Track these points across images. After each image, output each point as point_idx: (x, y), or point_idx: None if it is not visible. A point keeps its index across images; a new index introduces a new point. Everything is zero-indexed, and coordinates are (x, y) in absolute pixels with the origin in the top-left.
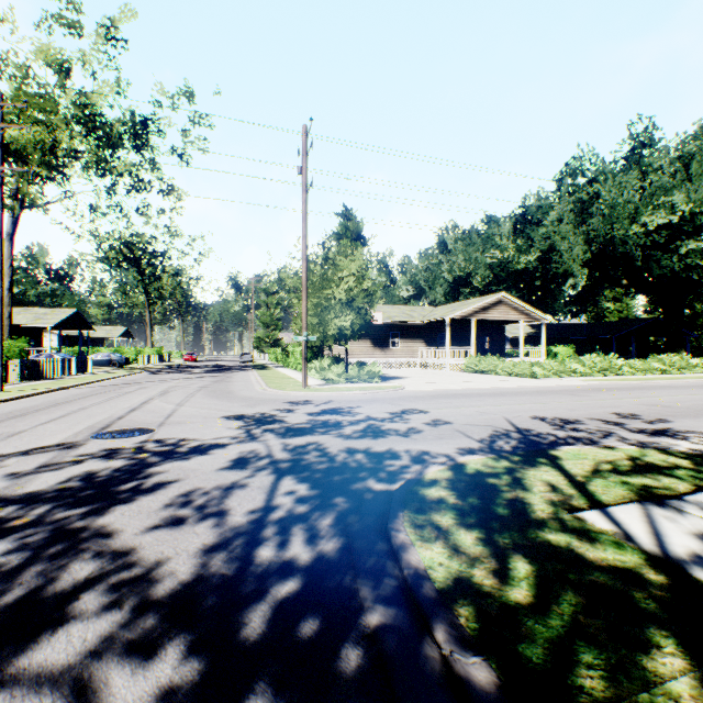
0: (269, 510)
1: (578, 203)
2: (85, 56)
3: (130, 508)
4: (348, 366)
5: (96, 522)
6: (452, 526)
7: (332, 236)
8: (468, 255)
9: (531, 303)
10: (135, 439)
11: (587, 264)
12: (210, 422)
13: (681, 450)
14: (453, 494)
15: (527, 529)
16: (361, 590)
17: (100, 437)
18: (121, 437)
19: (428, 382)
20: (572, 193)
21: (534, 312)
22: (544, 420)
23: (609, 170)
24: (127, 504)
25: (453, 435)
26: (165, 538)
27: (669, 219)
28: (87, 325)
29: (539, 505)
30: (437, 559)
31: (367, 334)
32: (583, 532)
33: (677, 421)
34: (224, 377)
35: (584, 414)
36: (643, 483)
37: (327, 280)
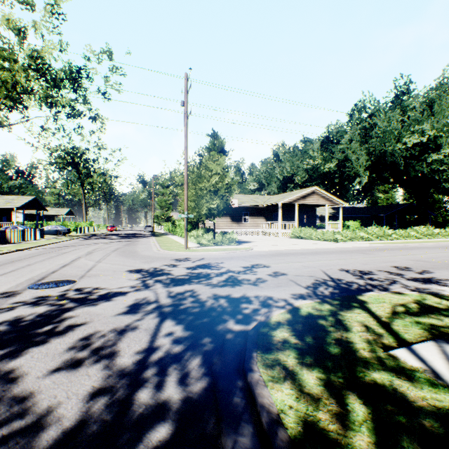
0: (151, 350)
1: (362, 130)
2: (36, 24)
3: (40, 350)
4: (215, 234)
5: (7, 365)
6: (296, 366)
7: (205, 150)
8: (292, 163)
9: (332, 194)
10: (60, 289)
11: (368, 168)
12: (117, 275)
13: (448, 295)
14: (293, 335)
15: (356, 368)
16: (223, 436)
17: (34, 287)
18: (50, 287)
19: (268, 245)
20: (359, 123)
21: (335, 199)
22: (348, 271)
23: (382, 109)
24: (39, 347)
25: (287, 283)
26: (61, 381)
27: (420, 140)
28: (42, 207)
29: (360, 344)
30: (287, 402)
31: (228, 213)
32: (400, 370)
33: (436, 272)
34: (133, 241)
35: (374, 267)
36: (431, 323)
37: (201, 177)
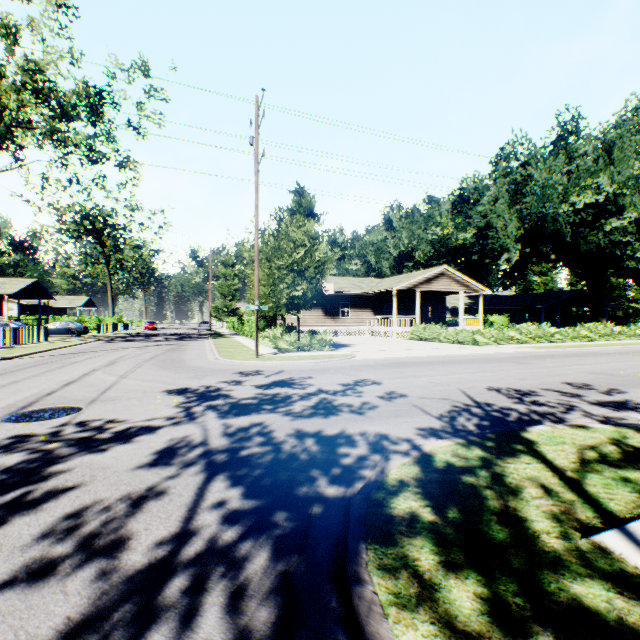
0: (185, 538)
1: (512, 185)
2: (34, 22)
3: None
4: (300, 334)
5: None
6: (436, 570)
7: (286, 212)
8: (411, 232)
9: (467, 276)
10: (53, 422)
11: (519, 240)
12: (148, 398)
13: None
14: (426, 505)
15: (541, 574)
16: None
17: (13, 420)
18: (37, 419)
19: (378, 350)
20: (507, 175)
21: (473, 284)
22: (499, 391)
23: (540, 154)
24: None
25: (410, 411)
26: (11, 607)
27: (595, 199)
28: (47, 295)
29: (540, 523)
30: None
31: (319, 304)
32: (618, 576)
33: (630, 391)
34: (179, 345)
35: (537, 384)
36: None
37: (280, 251)
